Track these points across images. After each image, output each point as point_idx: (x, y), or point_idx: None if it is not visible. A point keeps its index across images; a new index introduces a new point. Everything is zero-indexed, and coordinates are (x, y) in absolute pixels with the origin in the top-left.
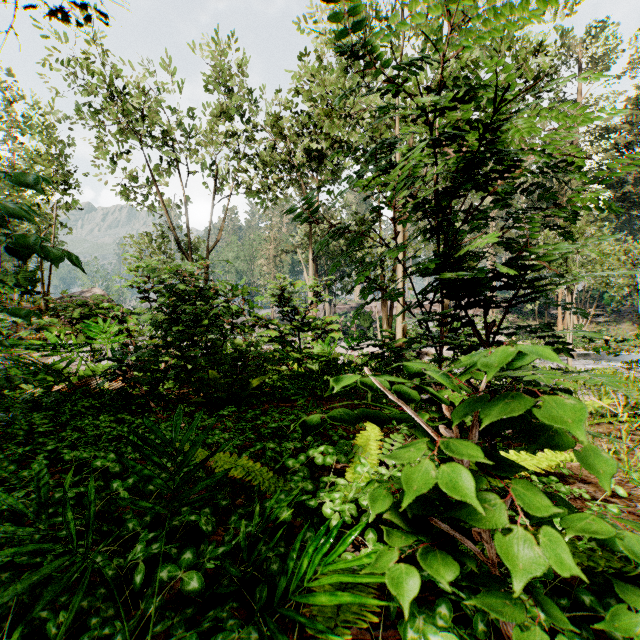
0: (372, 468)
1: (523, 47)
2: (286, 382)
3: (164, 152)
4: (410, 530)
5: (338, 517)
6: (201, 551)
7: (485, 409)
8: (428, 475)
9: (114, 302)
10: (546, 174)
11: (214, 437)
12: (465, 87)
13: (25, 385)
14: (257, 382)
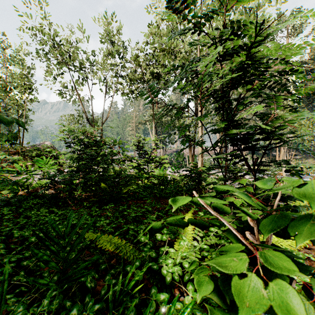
0: (189, 242)
1: (260, 20)
2: (141, 189)
3: (80, 73)
4: (226, 307)
5: (170, 275)
6: (86, 302)
7: (292, 227)
8: (258, 292)
9: (56, 148)
10: (288, 74)
11: (100, 222)
12: (244, 21)
13: (3, 191)
14: (126, 190)
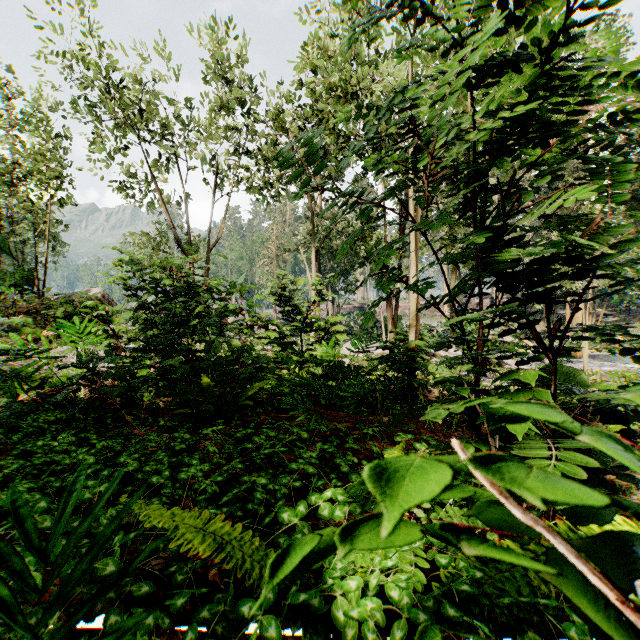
0: None
1: None
2: (286, 389)
3: (163, 147)
4: None
5: (355, 622)
6: None
7: None
8: None
9: (114, 302)
10: (636, 119)
11: (189, 470)
12: None
13: None
14: (253, 390)
